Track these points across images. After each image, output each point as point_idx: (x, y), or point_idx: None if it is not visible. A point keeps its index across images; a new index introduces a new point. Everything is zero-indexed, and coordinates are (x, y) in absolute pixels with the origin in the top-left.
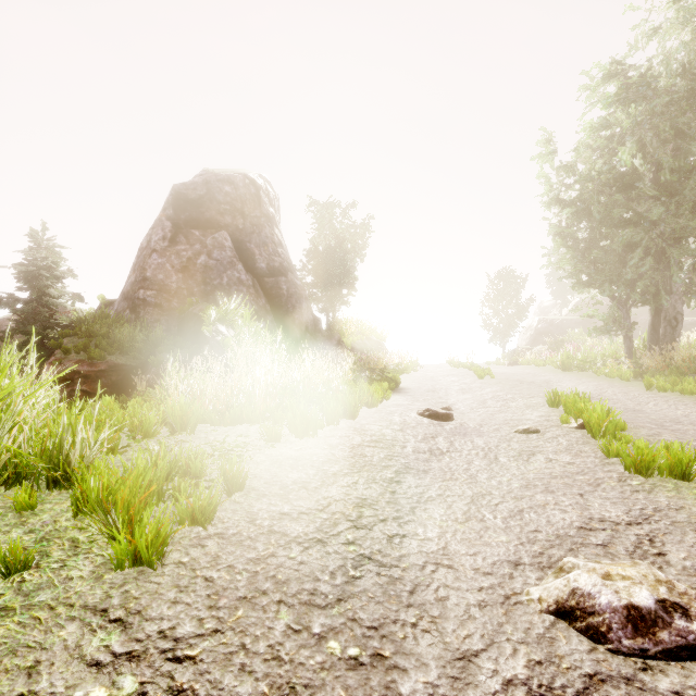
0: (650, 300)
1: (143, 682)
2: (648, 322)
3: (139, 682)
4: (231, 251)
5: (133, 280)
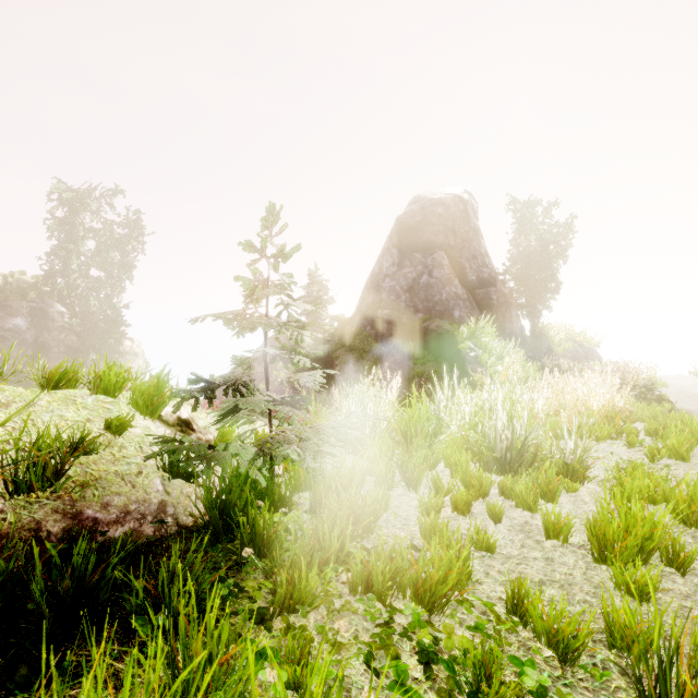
0: None
1: None
2: None
3: None
4: (448, 269)
5: (370, 301)
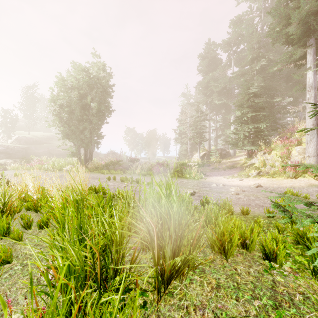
0: (86, 146)
1: None
2: (83, 153)
3: None
4: None
5: None
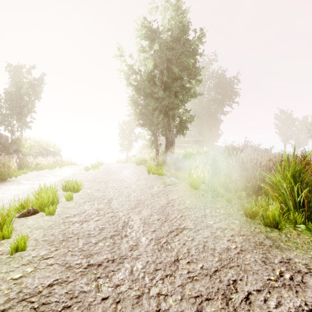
0: (164, 134)
1: None
2: (165, 143)
3: None
4: None
5: None
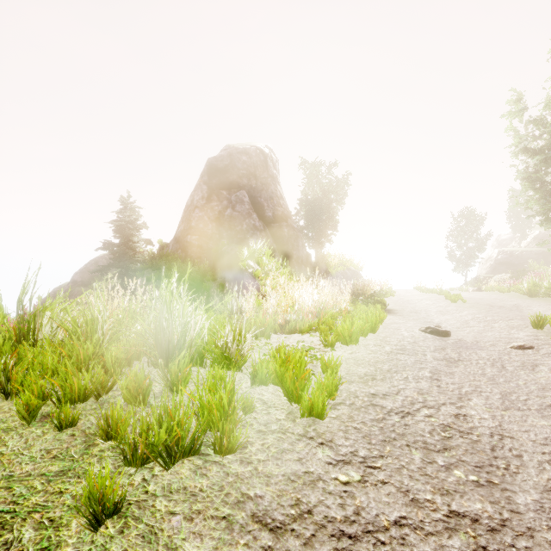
0: None
1: (361, 475)
2: None
3: (359, 475)
4: (248, 205)
5: (182, 228)
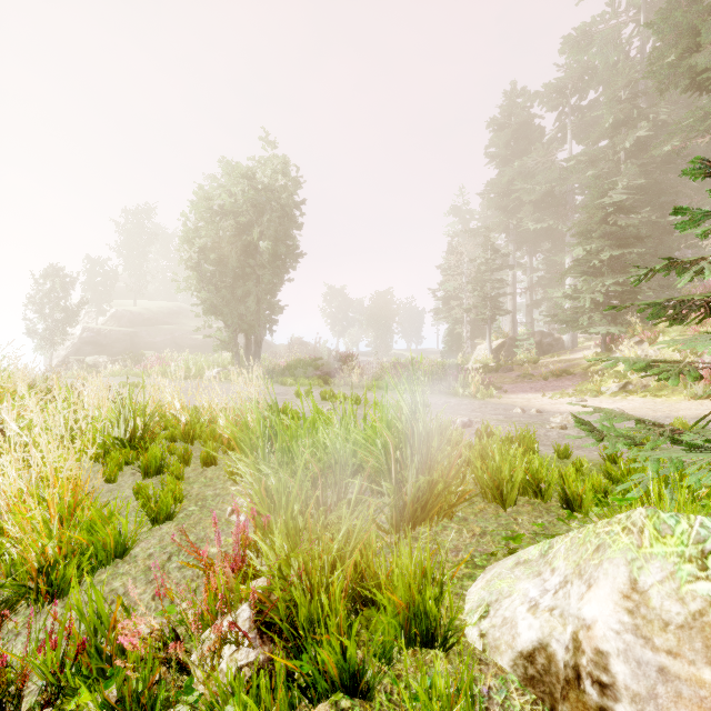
0: (249, 329)
1: None
2: (244, 343)
3: None
4: None
5: None
